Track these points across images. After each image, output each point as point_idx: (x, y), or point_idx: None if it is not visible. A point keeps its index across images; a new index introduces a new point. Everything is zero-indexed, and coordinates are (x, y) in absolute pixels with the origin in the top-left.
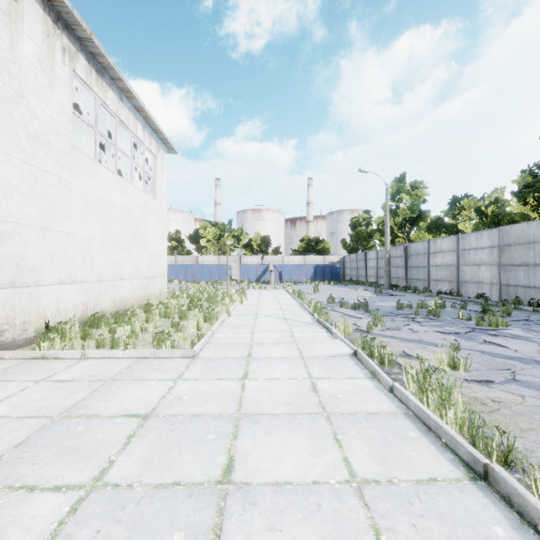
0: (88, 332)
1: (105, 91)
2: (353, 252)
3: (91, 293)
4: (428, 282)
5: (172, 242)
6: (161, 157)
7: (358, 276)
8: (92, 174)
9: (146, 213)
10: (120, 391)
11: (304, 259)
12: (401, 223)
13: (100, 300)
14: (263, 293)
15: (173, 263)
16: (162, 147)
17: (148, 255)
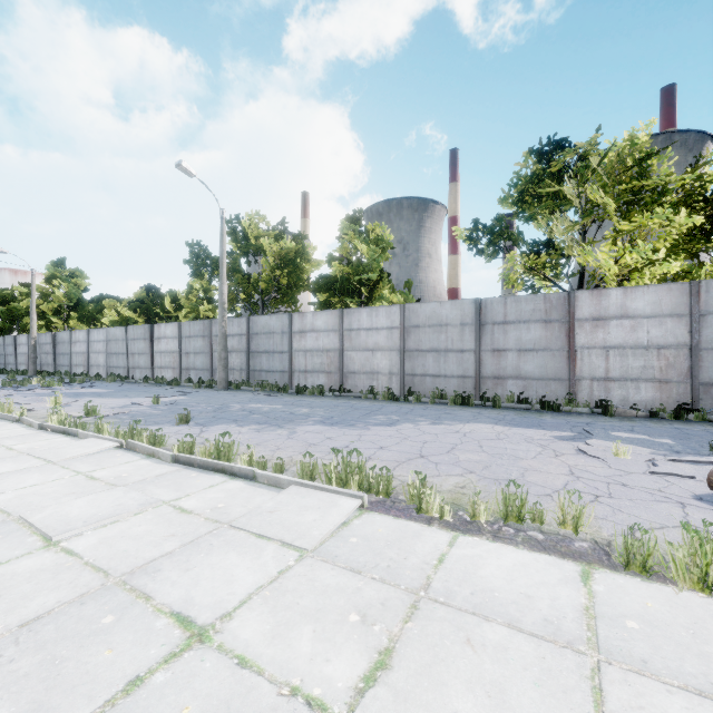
0: None
1: None
2: (4, 334)
3: None
4: (71, 367)
5: None
6: None
7: (6, 364)
8: None
9: None
10: None
11: None
12: (57, 309)
13: None
14: None
15: None
16: None
17: None
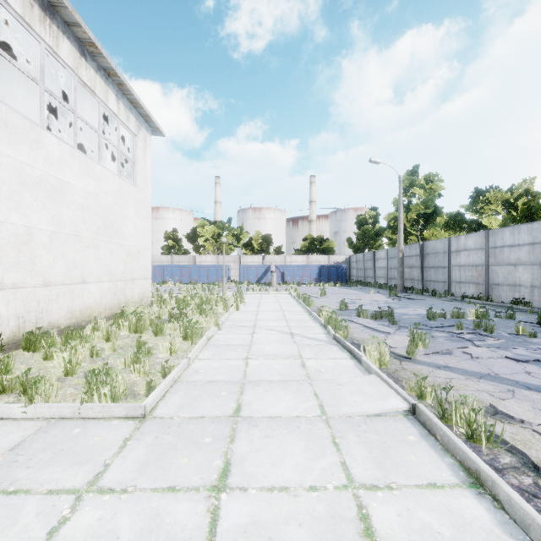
0: (3, 362)
1: (57, 38)
2: (360, 252)
3: (32, 301)
4: (449, 284)
5: (169, 241)
6: (143, 137)
7: (365, 277)
8: (33, 142)
9: (121, 201)
10: None
11: (307, 259)
12: (414, 219)
13: (48, 311)
14: (264, 296)
15: (169, 263)
16: (144, 126)
17: (124, 252)
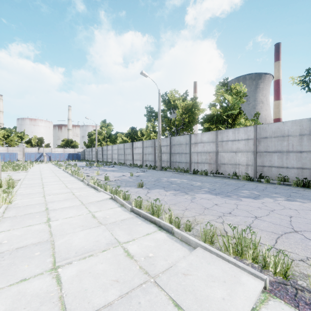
0: None
1: None
2: (89, 147)
3: None
4: (107, 159)
5: None
6: None
7: (89, 158)
8: None
9: None
10: (18, 174)
11: (64, 150)
12: (103, 138)
13: None
14: (41, 165)
15: None
16: None
17: None
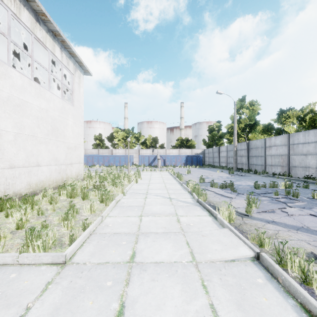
0: None
1: (19, 8)
2: (210, 147)
3: (1, 178)
4: (264, 166)
5: (96, 141)
6: (78, 76)
7: (213, 162)
8: (2, 74)
9: (64, 115)
10: None
11: (179, 151)
12: (243, 127)
13: (13, 184)
14: (153, 174)
15: (96, 154)
16: (79, 69)
17: (65, 147)
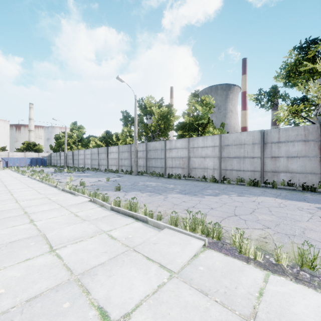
0: None
1: None
2: (56, 152)
3: None
4: (78, 164)
5: None
6: None
7: (57, 163)
8: None
9: None
10: None
11: (24, 154)
12: (74, 141)
13: None
14: None
15: None
16: None
17: None
